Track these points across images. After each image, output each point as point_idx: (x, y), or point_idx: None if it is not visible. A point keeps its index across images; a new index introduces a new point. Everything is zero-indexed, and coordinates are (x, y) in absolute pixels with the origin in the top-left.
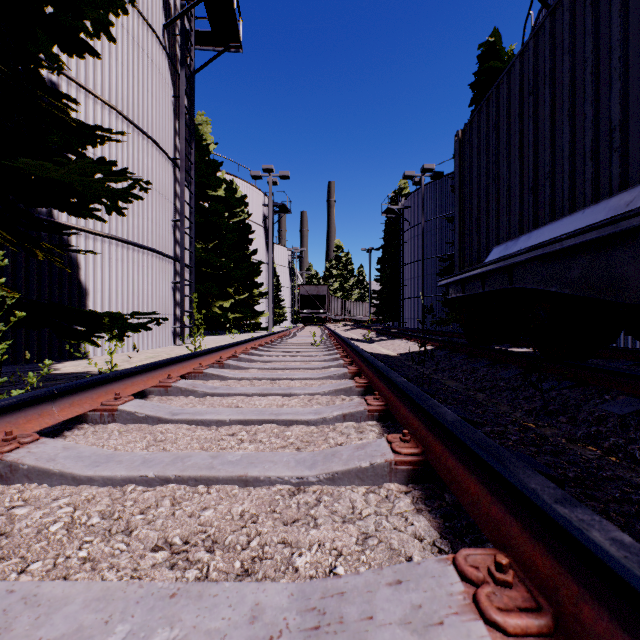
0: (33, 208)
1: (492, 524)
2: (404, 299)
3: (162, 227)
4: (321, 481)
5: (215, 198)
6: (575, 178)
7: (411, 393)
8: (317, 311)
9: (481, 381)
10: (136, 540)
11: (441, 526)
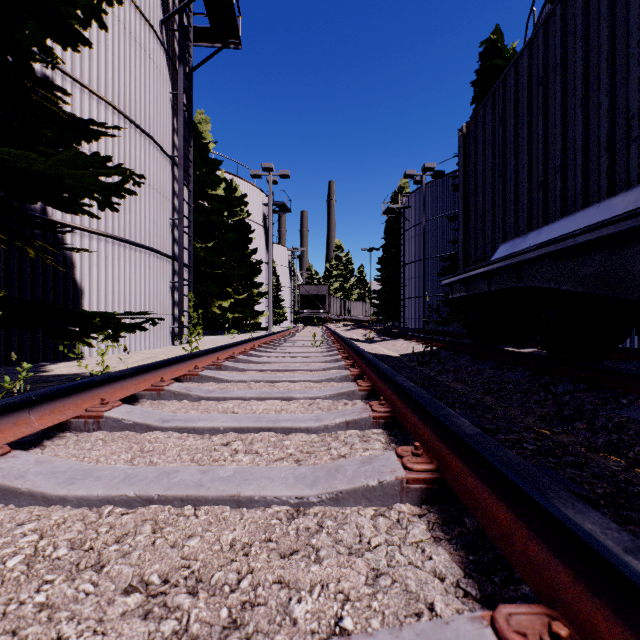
0: (26, 205)
1: (532, 567)
2: (405, 299)
3: (160, 225)
4: (323, 501)
5: (214, 197)
6: (588, 171)
7: (421, 400)
8: (317, 311)
9: (488, 383)
10: (106, 579)
11: (464, 560)
